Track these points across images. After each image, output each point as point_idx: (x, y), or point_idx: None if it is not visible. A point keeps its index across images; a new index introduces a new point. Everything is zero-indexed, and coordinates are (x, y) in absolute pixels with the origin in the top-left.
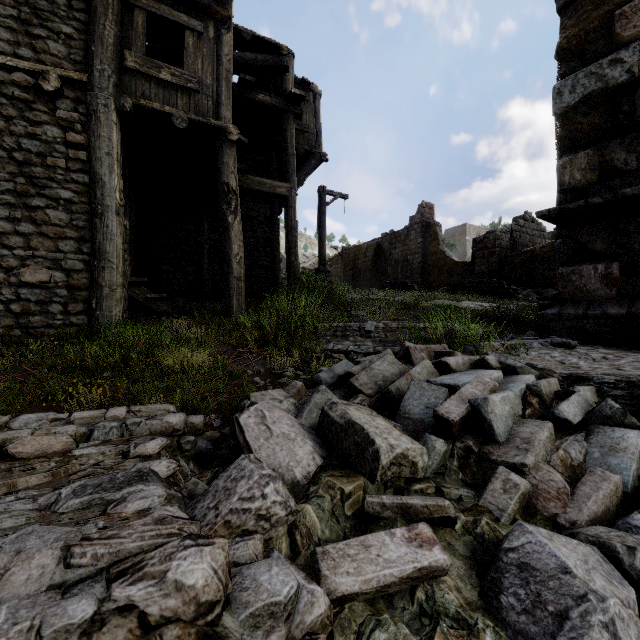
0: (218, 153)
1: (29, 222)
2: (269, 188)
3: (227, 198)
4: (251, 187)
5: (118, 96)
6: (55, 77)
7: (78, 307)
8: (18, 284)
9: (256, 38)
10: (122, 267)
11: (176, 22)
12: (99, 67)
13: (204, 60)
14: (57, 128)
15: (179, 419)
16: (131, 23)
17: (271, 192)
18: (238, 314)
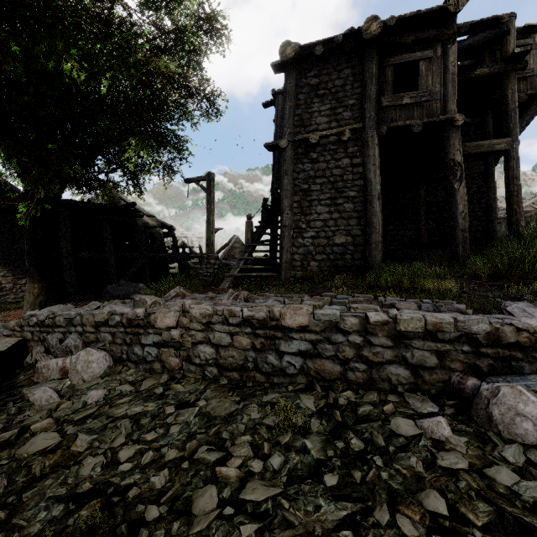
0: (445, 139)
1: (336, 212)
2: (487, 148)
3: (453, 170)
4: (468, 152)
5: (378, 128)
6: (348, 132)
7: (358, 256)
8: (332, 245)
9: (473, 24)
10: (381, 231)
11: (413, 60)
12: (368, 115)
13: (433, 75)
14: (348, 159)
15: (462, 307)
16: (384, 78)
17: (489, 151)
18: (463, 258)
